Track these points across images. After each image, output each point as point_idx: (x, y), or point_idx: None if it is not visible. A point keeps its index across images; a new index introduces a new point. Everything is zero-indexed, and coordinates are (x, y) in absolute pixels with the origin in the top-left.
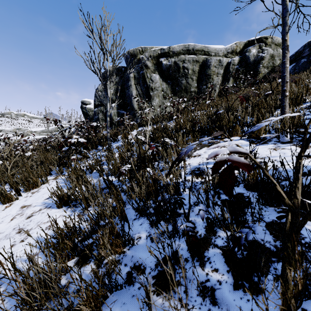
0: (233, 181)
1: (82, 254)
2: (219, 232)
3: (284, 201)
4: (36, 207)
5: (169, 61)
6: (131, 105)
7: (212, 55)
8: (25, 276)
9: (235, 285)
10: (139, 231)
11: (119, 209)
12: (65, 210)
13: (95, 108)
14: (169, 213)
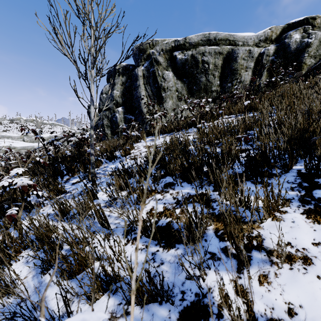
0: None
1: None
2: None
3: None
4: None
5: (185, 54)
6: (139, 108)
7: (239, 44)
8: None
9: None
10: None
11: None
12: None
13: (100, 112)
14: None
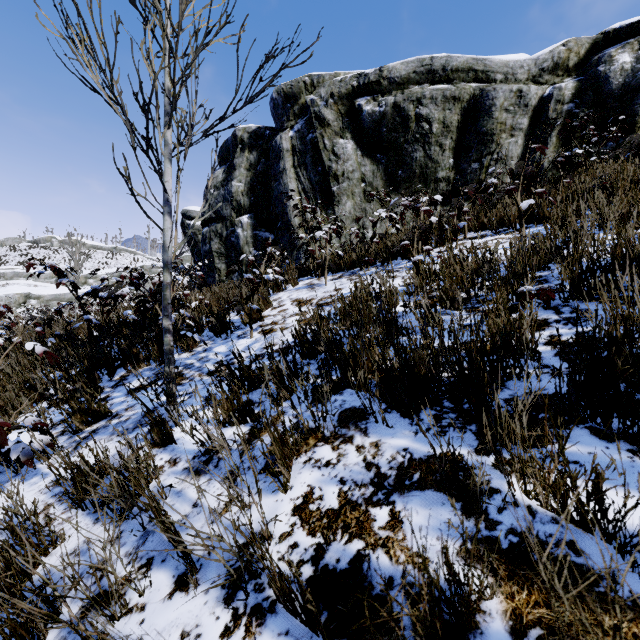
0: None
1: None
2: None
3: None
4: None
5: (380, 103)
6: (285, 218)
7: (497, 79)
8: None
9: None
10: None
11: None
12: None
13: (205, 226)
14: None
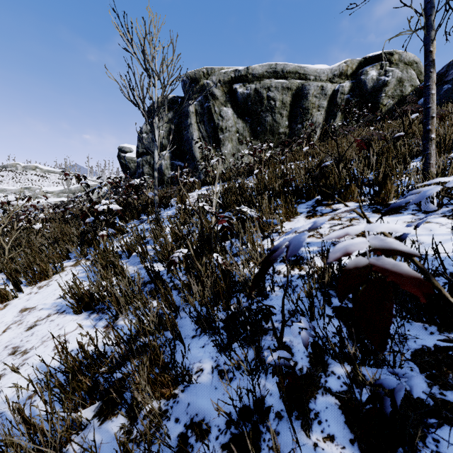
0: (389, 317)
1: (107, 397)
2: (333, 364)
3: None
4: (42, 311)
5: (247, 88)
6: (191, 153)
7: (311, 79)
8: (6, 445)
9: None
10: (200, 358)
11: (169, 321)
12: (86, 317)
13: (139, 157)
14: (249, 327)
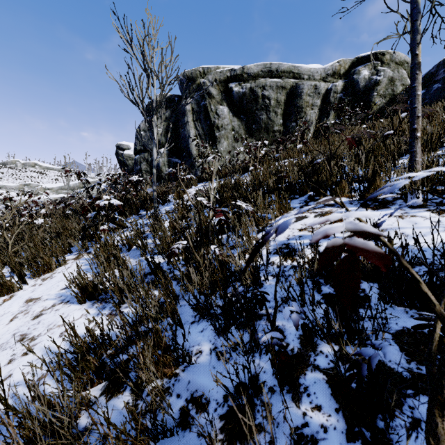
0: (357, 284)
1: (113, 377)
2: (322, 345)
3: (433, 308)
4: (47, 301)
5: (242, 87)
6: (188, 150)
7: (305, 78)
8: (24, 415)
9: (349, 433)
10: (199, 342)
11: (170, 308)
12: (90, 306)
13: (137, 154)
14: (245, 313)
